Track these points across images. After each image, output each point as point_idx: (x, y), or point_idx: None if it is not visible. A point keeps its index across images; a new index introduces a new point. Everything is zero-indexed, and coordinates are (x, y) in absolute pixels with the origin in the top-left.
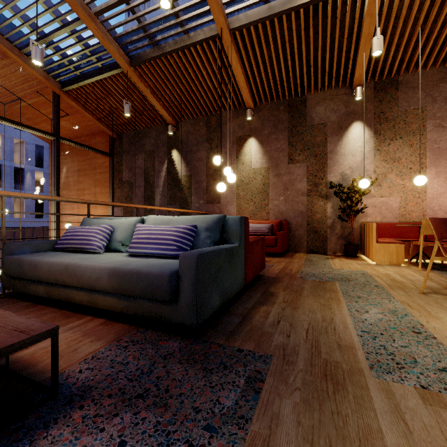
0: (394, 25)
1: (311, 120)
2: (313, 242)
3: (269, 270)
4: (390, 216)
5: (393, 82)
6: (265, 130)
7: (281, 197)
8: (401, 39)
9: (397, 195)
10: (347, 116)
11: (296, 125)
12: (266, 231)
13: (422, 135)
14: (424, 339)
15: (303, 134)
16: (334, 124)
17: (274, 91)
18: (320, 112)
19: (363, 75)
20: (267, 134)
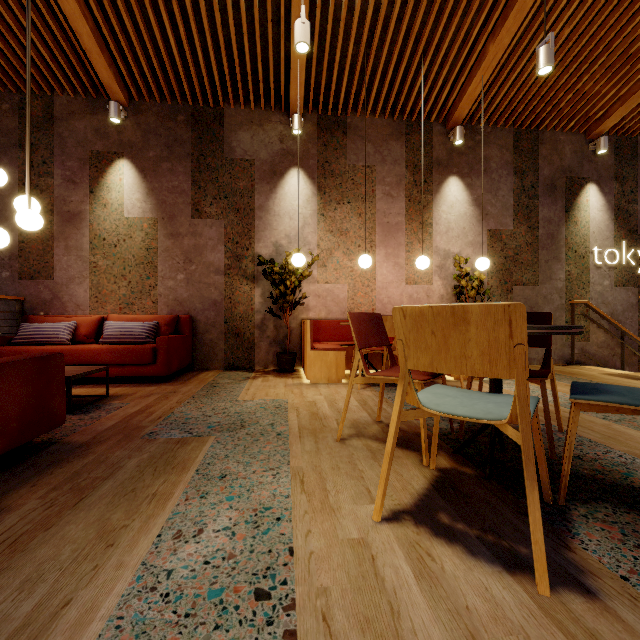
0: (336, 32)
1: (230, 150)
2: (233, 351)
3: (94, 422)
4: (337, 311)
5: (340, 123)
6: (151, 151)
7: (181, 274)
8: (346, 60)
9: (345, 282)
10: (283, 156)
11: (206, 153)
12: (143, 335)
13: (372, 203)
14: (265, 624)
15: (218, 171)
16: (265, 165)
17: (165, 83)
18: (244, 140)
19: (302, 97)
20: (155, 158)
